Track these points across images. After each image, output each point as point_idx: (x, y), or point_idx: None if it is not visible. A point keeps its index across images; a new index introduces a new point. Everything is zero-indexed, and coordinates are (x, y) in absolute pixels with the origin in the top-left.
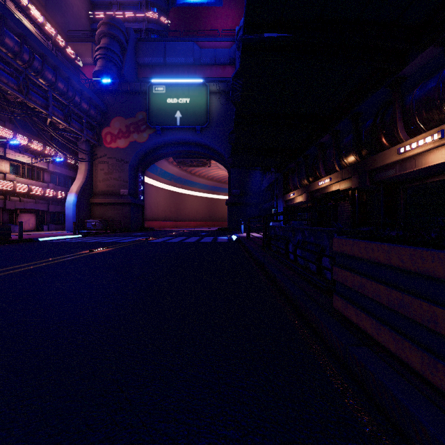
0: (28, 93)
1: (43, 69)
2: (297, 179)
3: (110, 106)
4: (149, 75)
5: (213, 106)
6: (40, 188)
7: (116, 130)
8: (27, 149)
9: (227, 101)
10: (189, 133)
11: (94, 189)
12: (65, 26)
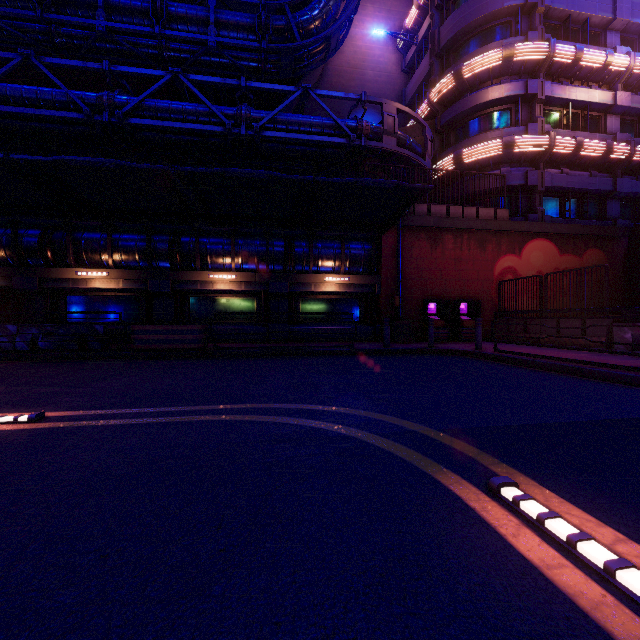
0: None
1: None
2: None
3: None
4: None
5: None
6: None
7: None
8: None
9: None
10: None
11: None
12: None
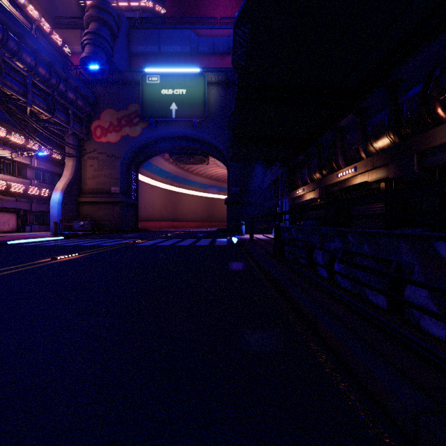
0: (3, 77)
1: (20, 50)
2: (307, 173)
3: (100, 98)
4: (142, 65)
5: (211, 98)
6: (21, 185)
7: (107, 123)
8: (6, 142)
9: (226, 92)
10: (185, 126)
11: (82, 187)
12: (53, 13)
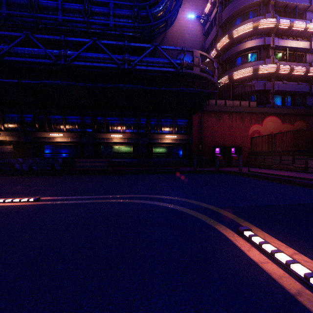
0: None
1: None
2: None
3: None
4: None
5: None
6: None
7: None
8: None
9: None
10: None
11: None
12: None
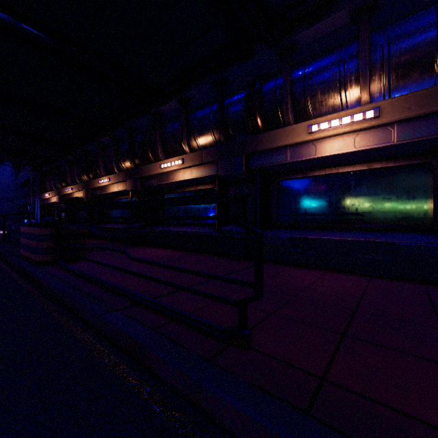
0: None
1: None
2: (52, 182)
3: None
4: None
5: None
6: None
7: None
8: None
9: None
10: None
11: None
12: None
